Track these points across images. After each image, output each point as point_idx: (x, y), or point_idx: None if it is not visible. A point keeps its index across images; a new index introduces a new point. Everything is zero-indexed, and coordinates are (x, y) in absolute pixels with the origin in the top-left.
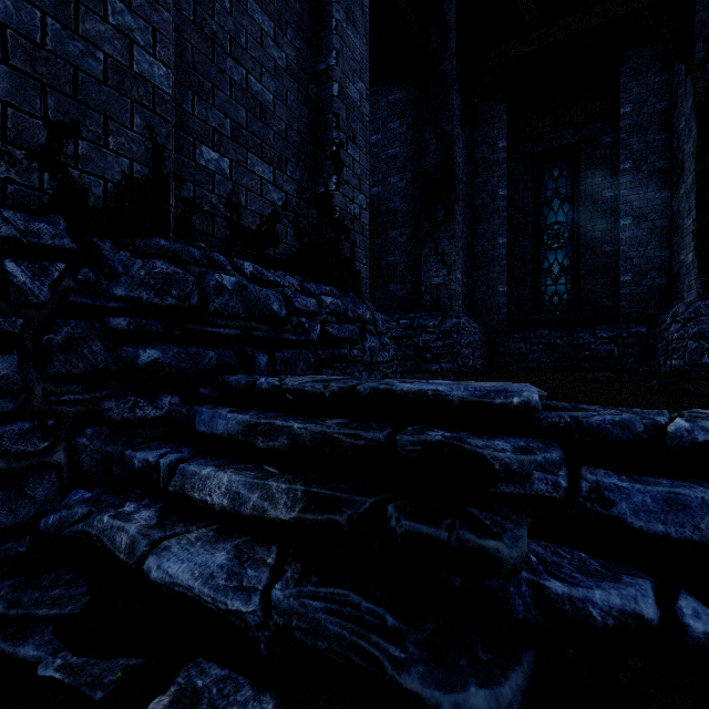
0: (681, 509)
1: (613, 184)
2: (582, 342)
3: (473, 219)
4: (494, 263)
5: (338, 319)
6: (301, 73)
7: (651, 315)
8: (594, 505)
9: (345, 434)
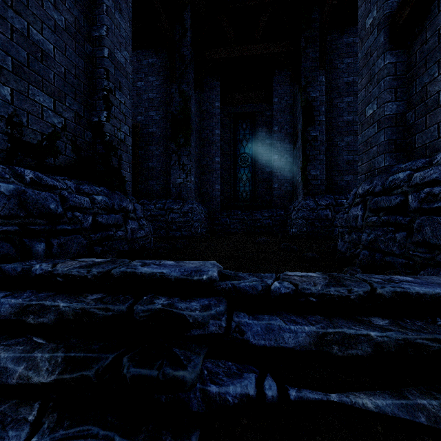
0: (271, 331)
1: (270, 137)
2: (256, 218)
3: (202, 145)
4: (213, 171)
5: (107, 211)
6: (79, 34)
7: (286, 205)
8: (237, 334)
9: (99, 308)
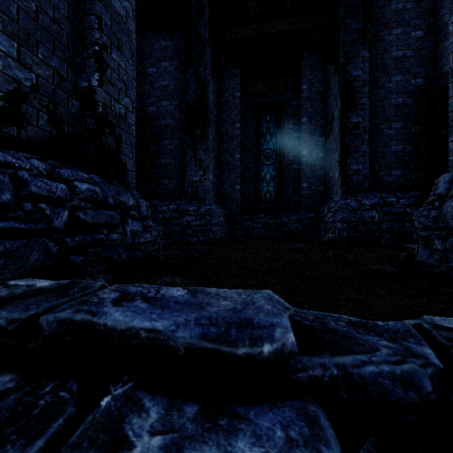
0: None
1: (298, 129)
2: (282, 222)
3: (220, 140)
4: (233, 170)
5: (95, 205)
6: None
7: (317, 207)
8: None
9: None
